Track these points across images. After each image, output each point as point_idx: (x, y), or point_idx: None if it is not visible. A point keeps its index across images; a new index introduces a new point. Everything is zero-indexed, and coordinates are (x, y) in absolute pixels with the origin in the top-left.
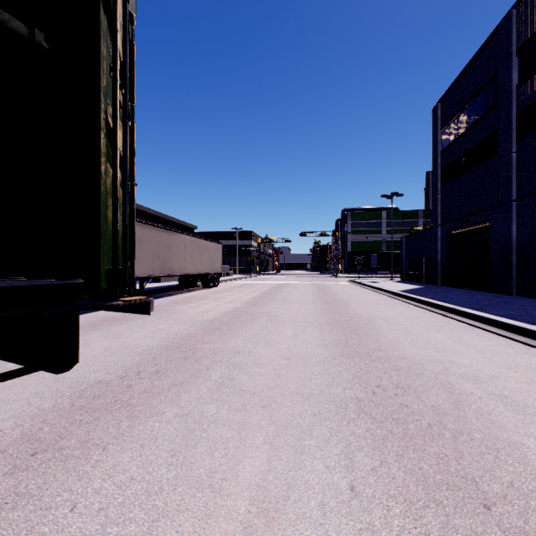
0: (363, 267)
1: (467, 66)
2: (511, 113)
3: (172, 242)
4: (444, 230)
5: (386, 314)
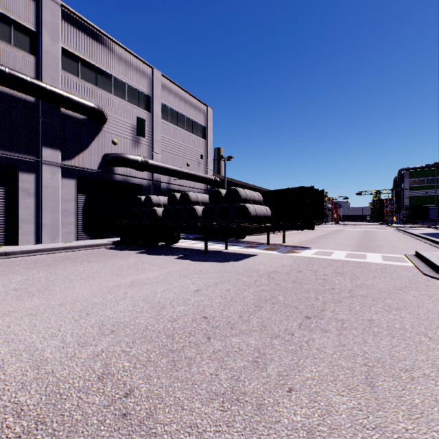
0: (421, 219)
1: None
2: None
3: None
4: None
5: (390, 239)
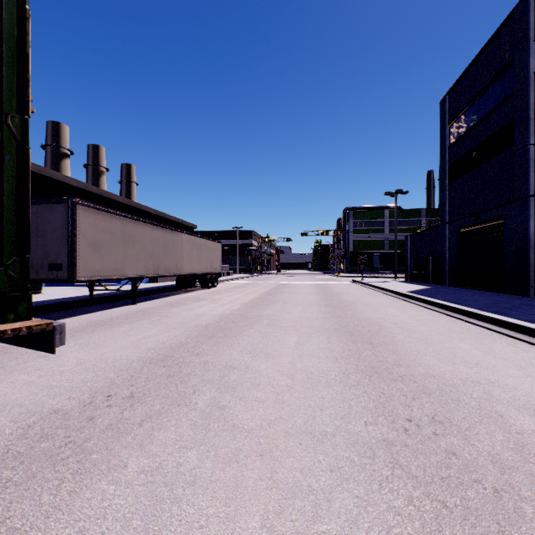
0: (366, 267)
1: (478, 55)
2: (528, 102)
3: (167, 240)
4: (452, 228)
5: (398, 318)
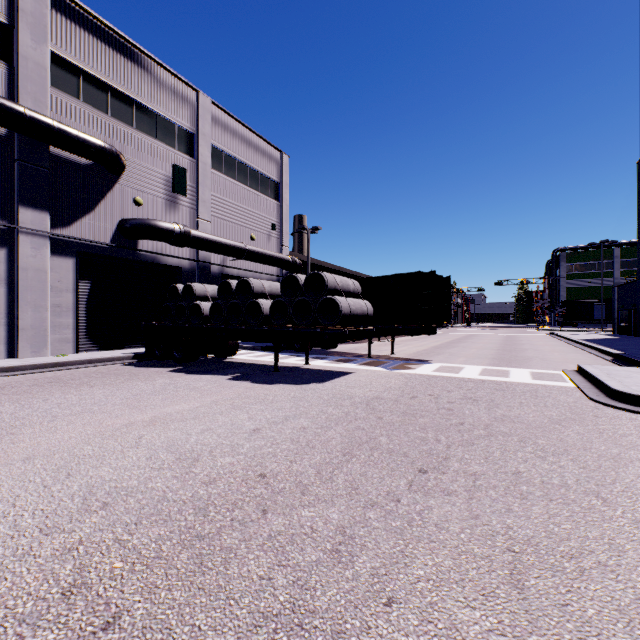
0: (582, 319)
1: None
2: None
3: None
4: None
5: (542, 348)
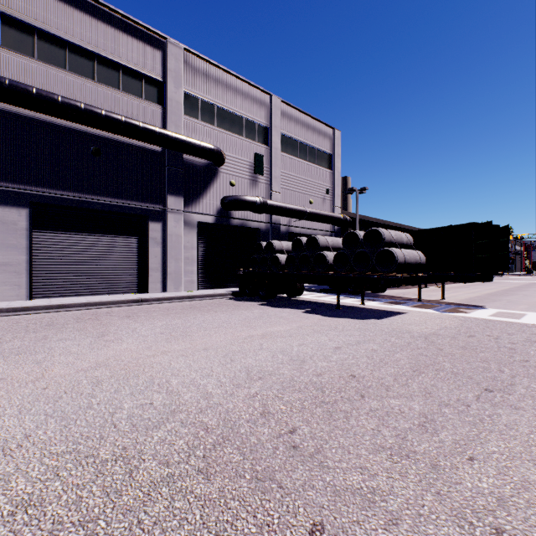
0: None
1: None
2: None
3: None
4: None
5: None
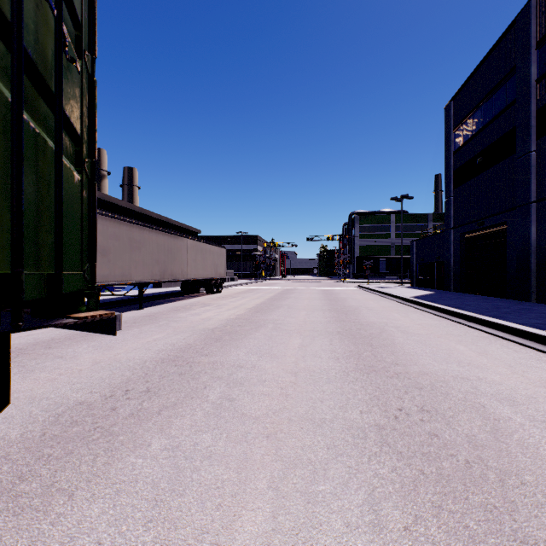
0: (372, 272)
1: (482, 62)
2: (530, 109)
3: (173, 246)
4: (457, 234)
5: (400, 322)
